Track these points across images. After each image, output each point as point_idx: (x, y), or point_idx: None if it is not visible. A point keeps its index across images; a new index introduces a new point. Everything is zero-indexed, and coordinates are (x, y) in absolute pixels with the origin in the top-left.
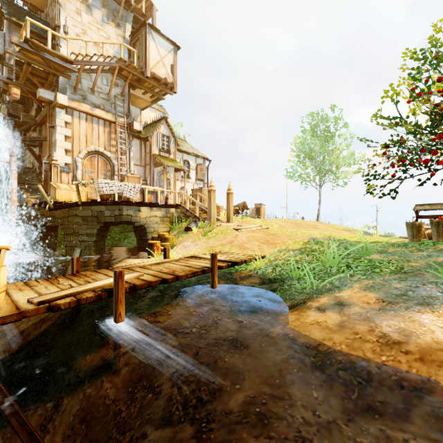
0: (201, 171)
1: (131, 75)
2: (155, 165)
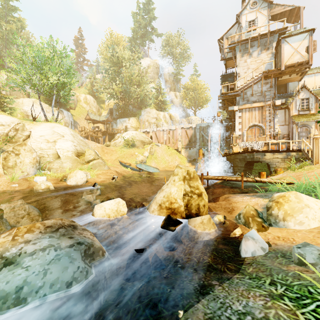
0: None
1: (273, 74)
2: (293, 123)
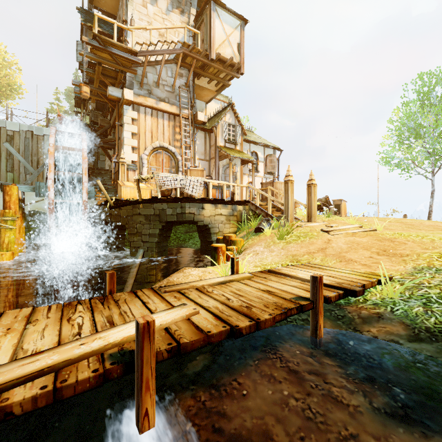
0: (271, 163)
1: (195, 61)
2: (220, 158)
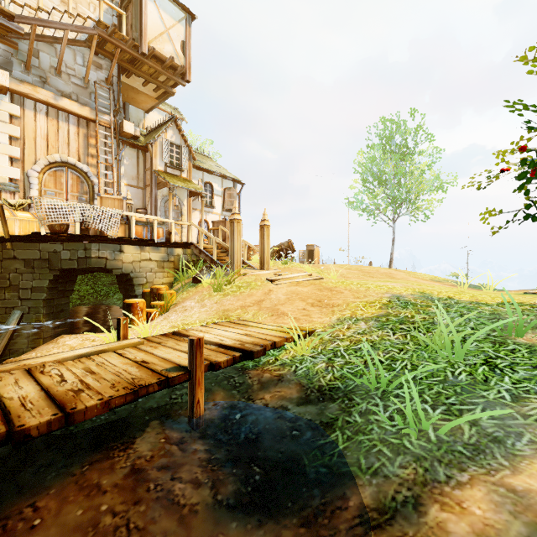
0: (230, 198)
1: (120, 51)
2: (158, 185)
